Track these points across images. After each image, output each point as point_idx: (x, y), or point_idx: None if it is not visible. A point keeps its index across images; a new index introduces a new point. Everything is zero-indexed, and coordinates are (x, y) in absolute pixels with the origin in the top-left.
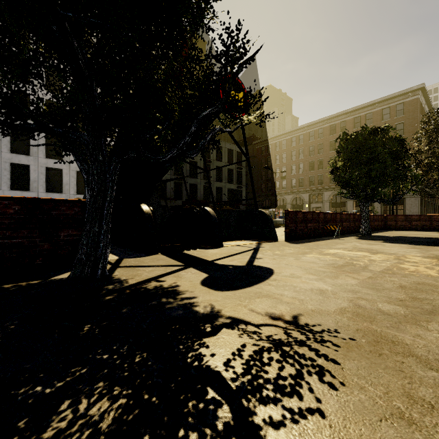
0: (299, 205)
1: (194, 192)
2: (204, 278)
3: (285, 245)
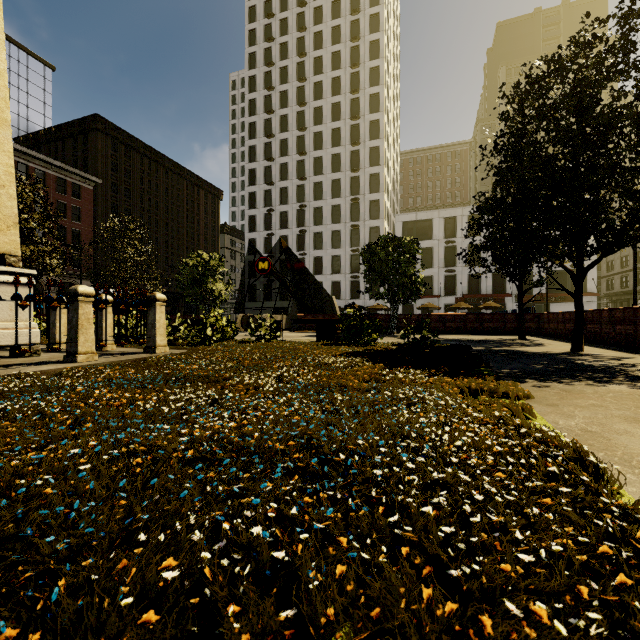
0: None
1: (477, 284)
2: None
3: None
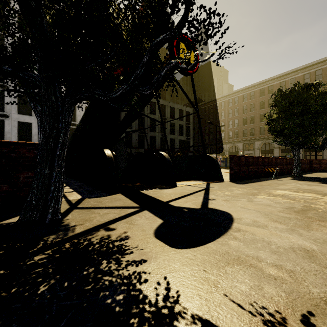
0: (235, 152)
1: (153, 142)
2: (158, 226)
3: (231, 185)
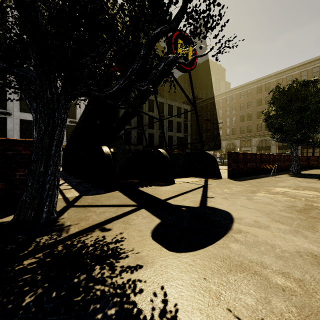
0: (232, 149)
1: (152, 139)
2: (156, 226)
3: (229, 182)
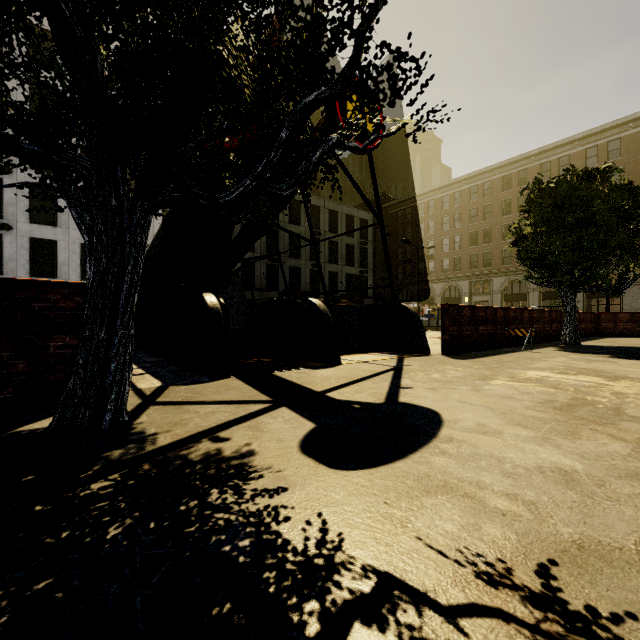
0: (454, 298)
1: (296, 279)
2: (307, 434)
3: (444, 361)
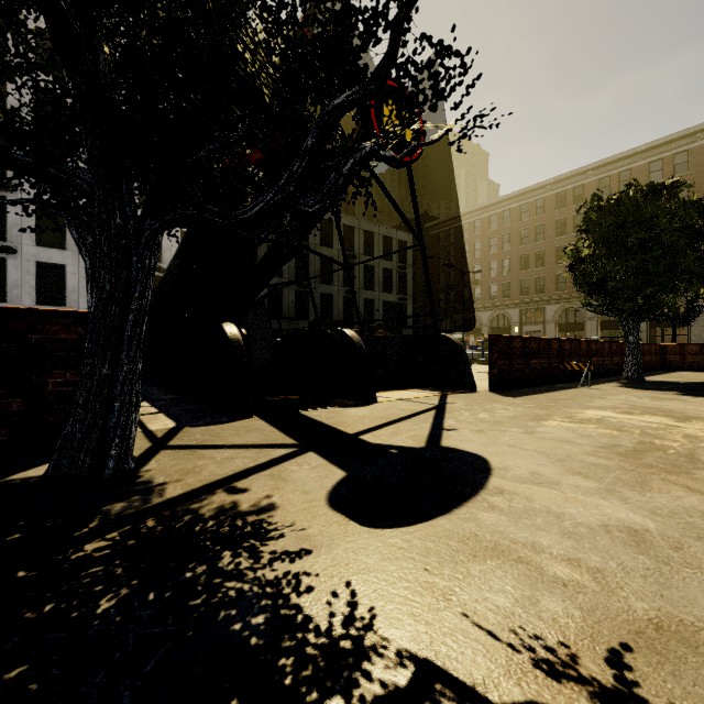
0: (503, 328)
1: (328, 307)
2: (337, 484)
3: (492, 399)
